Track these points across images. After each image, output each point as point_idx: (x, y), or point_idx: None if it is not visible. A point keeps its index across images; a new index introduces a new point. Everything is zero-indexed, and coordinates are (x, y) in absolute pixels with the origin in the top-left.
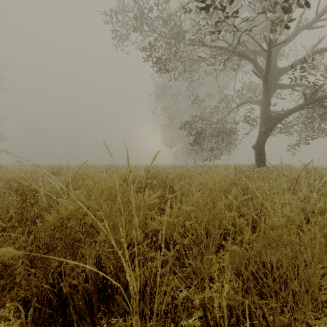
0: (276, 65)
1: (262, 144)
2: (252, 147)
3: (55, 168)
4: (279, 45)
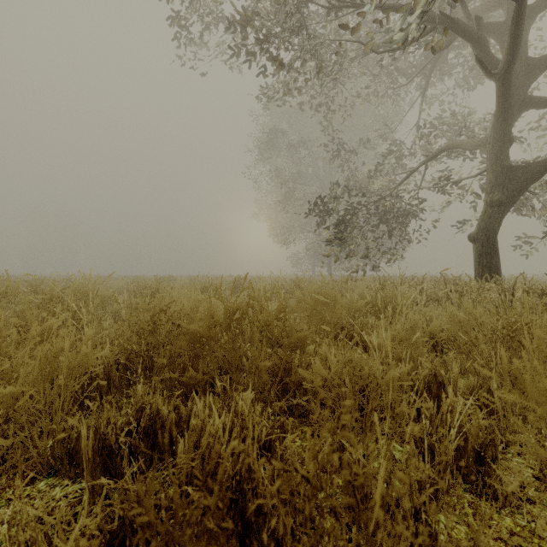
0: (525, 52)
1: (494, 230)
2: (469, 237)
3: (4, 285)
4: (534, 8)
